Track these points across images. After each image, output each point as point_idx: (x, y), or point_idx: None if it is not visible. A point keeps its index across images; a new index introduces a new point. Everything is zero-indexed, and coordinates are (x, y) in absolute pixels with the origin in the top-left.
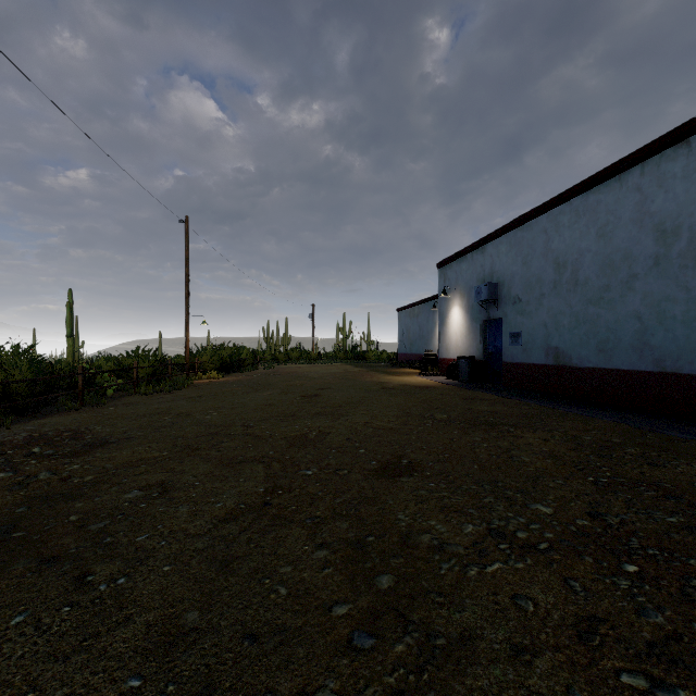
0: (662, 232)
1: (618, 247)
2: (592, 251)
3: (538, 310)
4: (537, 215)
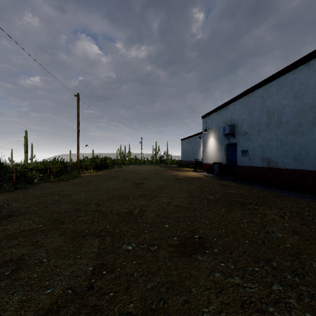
0: None
1: (307, 102)
2: (290, 105)
3: (258, 138)
4: (257, 88)
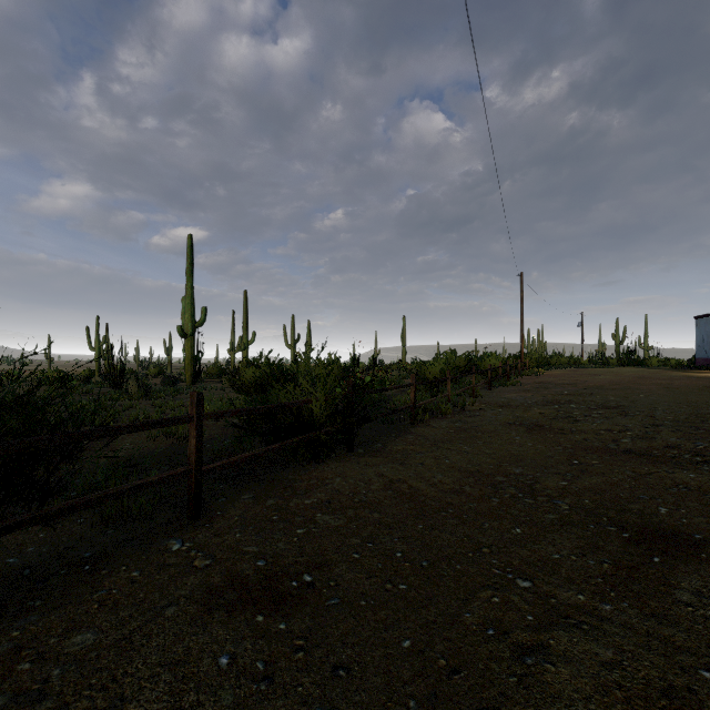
0: None
1: None
2: None
3: None
4: None
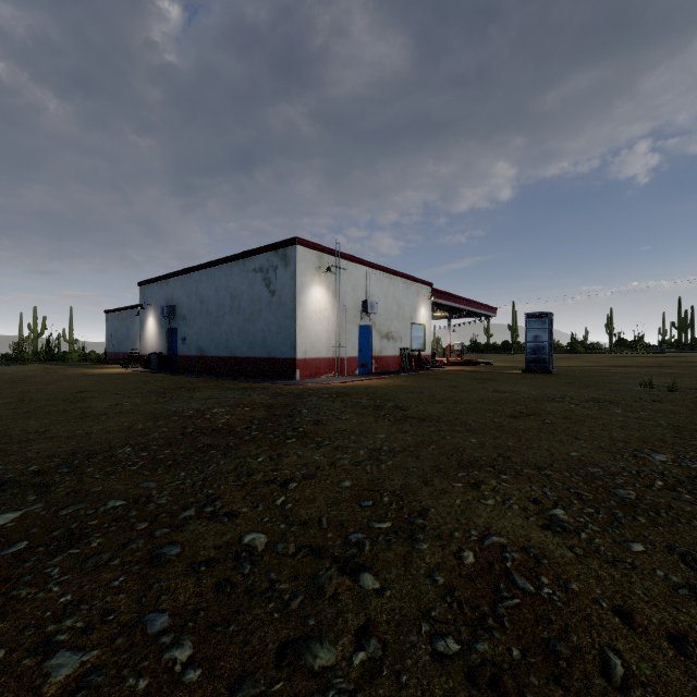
0: (232, 296)
1: (221, 299)
2: (213, 298)
3: (194, 325)
4: (193, 271)
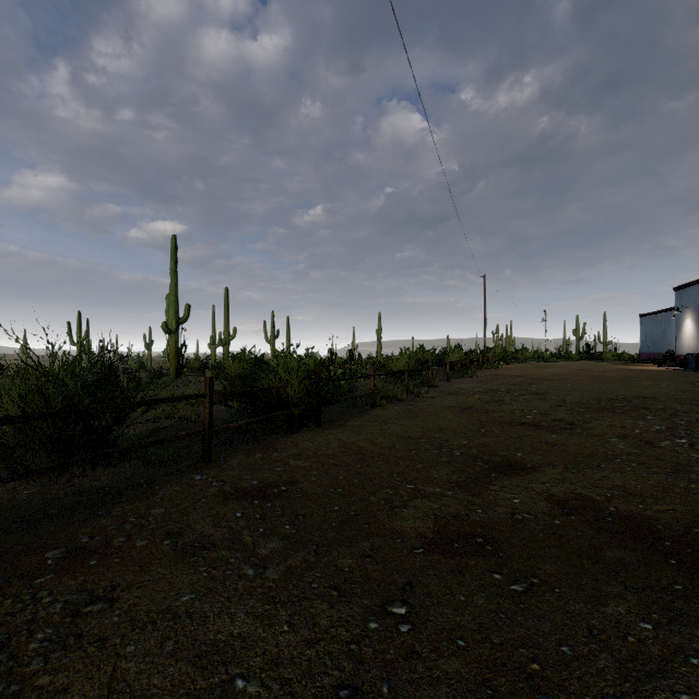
0: None
1: None
2: None
3: None
4: None
